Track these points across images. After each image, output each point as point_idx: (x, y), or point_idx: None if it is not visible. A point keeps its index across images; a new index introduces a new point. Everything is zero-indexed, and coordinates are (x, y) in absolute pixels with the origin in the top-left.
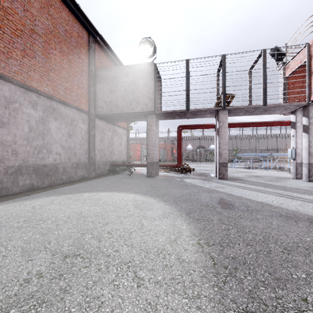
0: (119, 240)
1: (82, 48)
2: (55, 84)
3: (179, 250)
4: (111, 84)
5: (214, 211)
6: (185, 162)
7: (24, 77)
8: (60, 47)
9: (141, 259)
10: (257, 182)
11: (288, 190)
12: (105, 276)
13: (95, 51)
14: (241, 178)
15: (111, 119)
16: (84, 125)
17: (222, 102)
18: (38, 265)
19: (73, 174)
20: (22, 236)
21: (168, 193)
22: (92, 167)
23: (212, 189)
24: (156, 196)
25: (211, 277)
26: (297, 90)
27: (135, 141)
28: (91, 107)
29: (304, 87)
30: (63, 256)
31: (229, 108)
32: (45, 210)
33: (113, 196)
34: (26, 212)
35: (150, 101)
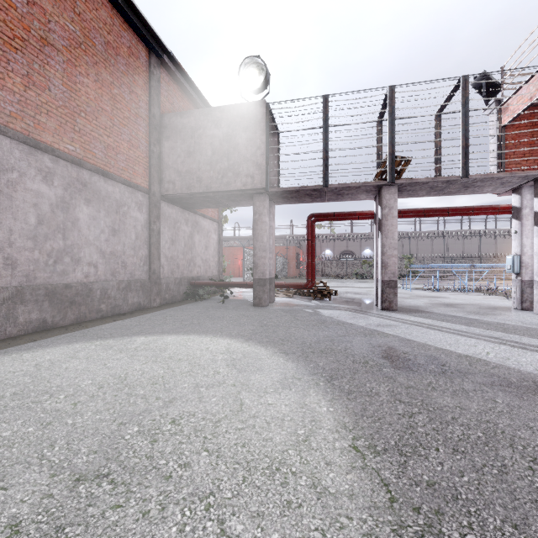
0: (193, 439)
1: (138, 75)
2: (86, 139)
3: (315, 464)
4: (189, 140)
5: (379, 373)
6: (320, 279)
7: (29, 124)
8: (96, 73)
9: (236, 486)
10: (452, 316)
11: (513, 332)
12: (156, 531)
13: (161, 81)
14: (423, 309)
15: (190, 202)
16: (141, 214)
17: (388, 172)
18: (17, 501)
19: (120, 301)
20: (1, 430)
21: (292, 338)
22: (155, 289)
23: (372, 328)
24: (269, 344)
25: (388, 536)
26: (524, 149)
27: (233, 243)
28: (153, 182)
29: (535, 145)
30: (74, 478)
31: (400, 182)
32: (58, 370)
33: (189, 344)
34: (21, 376)
35: (259, 170)
